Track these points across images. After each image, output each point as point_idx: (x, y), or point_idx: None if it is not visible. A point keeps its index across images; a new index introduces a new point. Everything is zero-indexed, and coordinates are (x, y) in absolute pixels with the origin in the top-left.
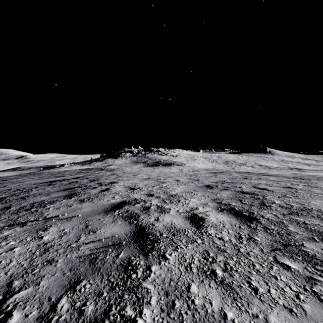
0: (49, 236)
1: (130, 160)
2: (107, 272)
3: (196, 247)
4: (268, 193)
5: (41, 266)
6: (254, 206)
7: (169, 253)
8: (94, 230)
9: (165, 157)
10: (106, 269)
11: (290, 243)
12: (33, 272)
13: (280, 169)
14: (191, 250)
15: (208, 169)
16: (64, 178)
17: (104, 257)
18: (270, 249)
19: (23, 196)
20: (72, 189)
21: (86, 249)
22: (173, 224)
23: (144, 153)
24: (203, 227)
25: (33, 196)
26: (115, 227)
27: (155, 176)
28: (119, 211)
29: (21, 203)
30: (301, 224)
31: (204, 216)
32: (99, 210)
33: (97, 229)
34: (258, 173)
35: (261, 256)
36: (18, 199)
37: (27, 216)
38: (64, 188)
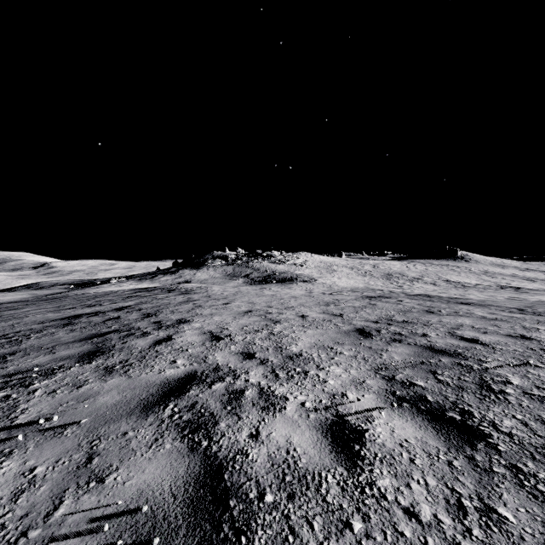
0: None
1: (222, 272)
2: None
3: None
4: (486, 353)
5: None
6: (467, 392)
7: None
8: (101, 475)
9: (282, 267)
10: None
11: None
12: None
13: (483, 288)
14: None
15: (357, 289)
16: (98, 309)
17: None
18: None
19: (6, 353)
20: (102, 337)
21: None
22: (292, 452)
23: (245, 260)
24: (362, 466)
25: (23, 352)
26: (153, 465)
27: (263, 306)
28: (175, 406)
29: None
30: None
31: (362, 424)
32: (133, 401)
33: (109, 471)
34: (449, 299)
35: None
36: None
37: None
38: (90, 334)
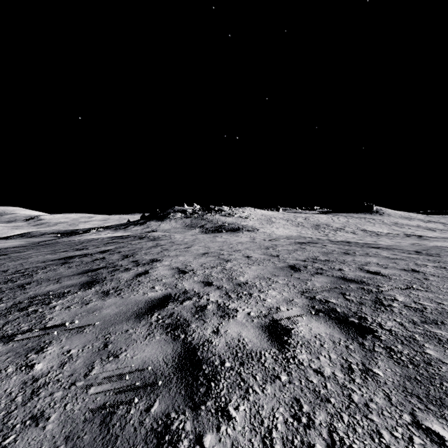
0: (43, 365)
1: (182, 224)
2: (128, 446)
3: (279, 391)
4: (383, 281)
5: (20, 428)
6: (365, 306)
7: (235, 405)
8: (116, 353)
9: (230, 219)
10: (127, 440)
11: (434, 382)
12: (3, 443)
13: (393, 236)
14: (271, 398)
15: (291, 236)
16: (86, 252)
17: (127, 411)
18: (402, 396)
19: (23, 283)
20: (95, 271)
21: (99, 393)
22: (242, 340)
23: (201, 214)
24: (288, 348)
25: (36, 282)
26: (149, 348)
27: (216, 249)
28: (159, 315)
29: (16, 296)
30: (444, 342)
31: (290, 325)
32: (128, 312)
33: (121, 351)
34: (363, 244)
35: (390, 411)
36: (14, 289)
37: (18, 321)
38: (84, 269)
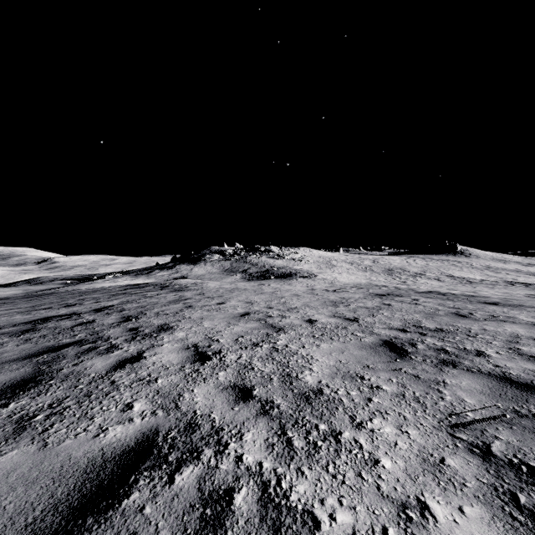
0: None
1: (219, 268)
2: None
3: None
4: None
5: None
6: None
7: None
8: None
9: (280, 262)
10: None
11: None
12: None
13: (491, 284)
14: None
15: (360, 285)
16: (75, 310)
17: None
18: None
19: None
20: (55, 352)
21: None
22: None
23: (243, 255)
24: None
25: None
26: None
27: (262, 306)
28: None
29: None
30: None
31: None
32: (7, 531)
33: None
34: (467, 298)
35: None
36: None
37: None
38: (43, 347)
